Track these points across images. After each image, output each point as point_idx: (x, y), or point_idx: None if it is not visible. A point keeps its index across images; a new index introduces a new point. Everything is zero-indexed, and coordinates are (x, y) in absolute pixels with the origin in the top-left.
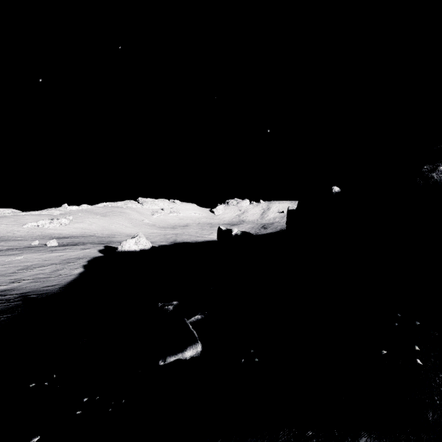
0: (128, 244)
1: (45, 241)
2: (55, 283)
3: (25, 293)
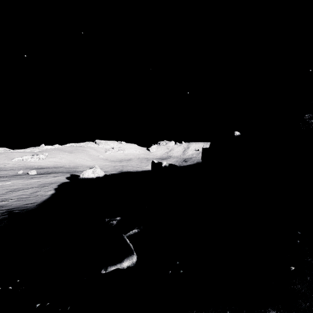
0: (87, 173)
1: (27, 171)
2: (33, 201)
3: (10, 209)
